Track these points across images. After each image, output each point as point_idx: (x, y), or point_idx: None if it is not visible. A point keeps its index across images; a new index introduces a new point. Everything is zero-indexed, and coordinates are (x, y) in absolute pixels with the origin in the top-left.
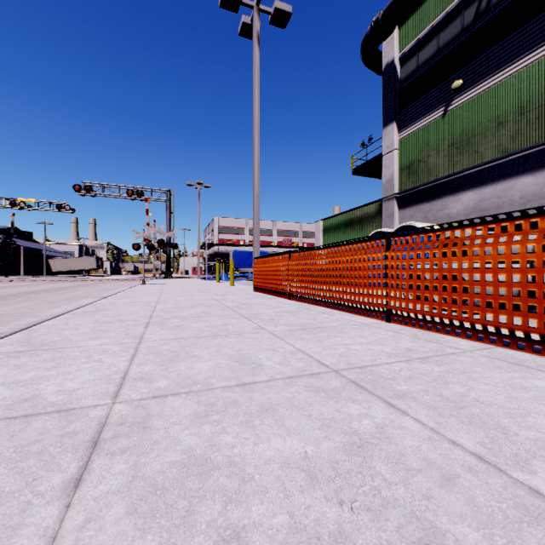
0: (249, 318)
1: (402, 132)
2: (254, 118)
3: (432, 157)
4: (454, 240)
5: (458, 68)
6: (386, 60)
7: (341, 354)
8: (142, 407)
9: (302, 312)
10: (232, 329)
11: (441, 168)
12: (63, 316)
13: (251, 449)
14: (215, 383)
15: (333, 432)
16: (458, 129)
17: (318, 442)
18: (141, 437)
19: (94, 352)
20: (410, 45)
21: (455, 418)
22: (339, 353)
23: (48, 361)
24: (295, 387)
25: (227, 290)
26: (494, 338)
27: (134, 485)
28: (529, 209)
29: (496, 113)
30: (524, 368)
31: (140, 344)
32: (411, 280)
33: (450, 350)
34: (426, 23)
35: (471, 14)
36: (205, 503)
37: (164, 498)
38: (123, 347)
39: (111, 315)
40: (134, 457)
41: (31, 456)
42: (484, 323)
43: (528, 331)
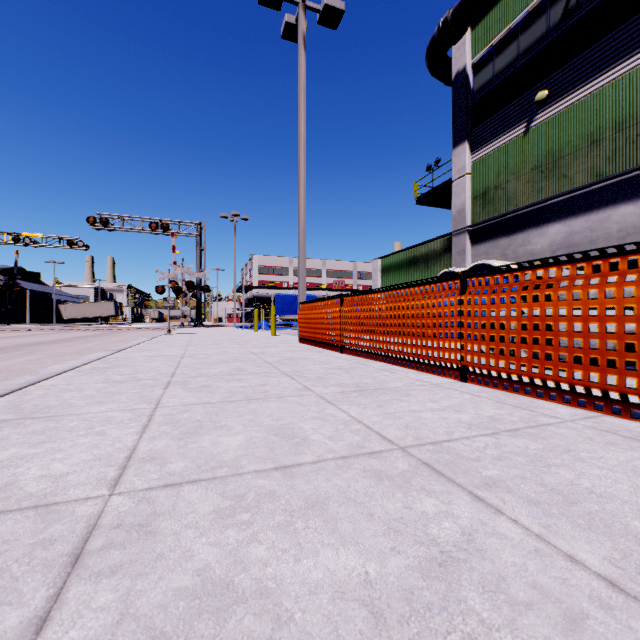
0: (292, 377)
1: (475, 153)
2: (299, 136)
3: (511, 183)
4: (548, 281)
5: (543, 76)
6: (456, 67)
7: (408, 425)
8: (148, 501)
9: (358, 369)
10: (272, 390)
11: (522, 195)
12: (66, 373)
13: (291, 568)
14: (246, 466)
15: (403, 540)
16: (543, 149)
17: (384, 557)
18: (141, 548)
19: (96, 422)
20: (486, 50)
21: (567, 519)
22: (405, 424)
23: (36, 434)
24: (350, 471)
25: (268, 342)
26: (598, 403)
27: (121, 630)
28: None
29: (588, 130)
30: None
31: (156, 411)
32: (493, 330)
33: (545, 419)
34: (504, 23)
35: (558, 12)
36: None
37: None
38: (133, 414)
39: (124, 372)
40: (128, 581)
41: None
42: (588, 384)
43: None
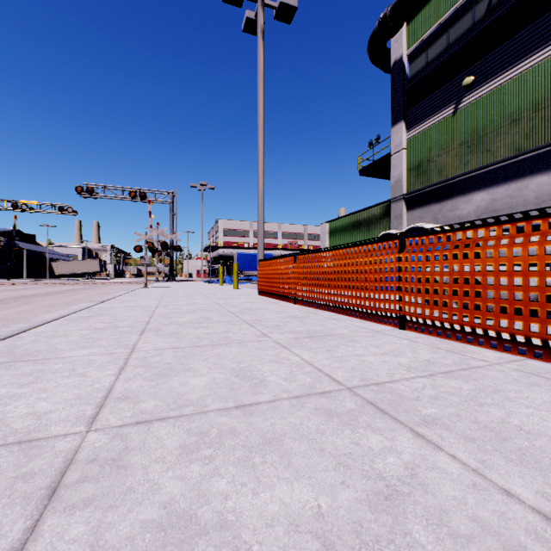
0: (252, 325)
1: (410, 131)
2: (258, 116)
3: (441, 157)
4: (477, 240)
5: (469, 64)
6: (394, 57)
7: (354, 367)
8: (121, 437)
9: (309, 318)
10: (234, 336)
11: (451, 167)
12: (55, 322)
13: (249, 501)
14: (210, 404)
15: (352, 474)
16: (469, 127)
17: (335, 490)
18: (113, 481)
19: (78, 365)
20: (419, 41)
21: (500, 455)
22: (351, 366)
23: (25, 375)
24: (303, 409)
25: (231, 294)
26: (521, 348)
27: None
28: None
29: (509, 110)
30: None
31: (132, 354)
32: (428, 284)
33: (475, 362)
34: (435, 18)
35: (482, 9)
36: None
37: None
38: (112, 357)
39: (106, 321)
40: (99, 514)
41: None
42: (513, 332)
43: None
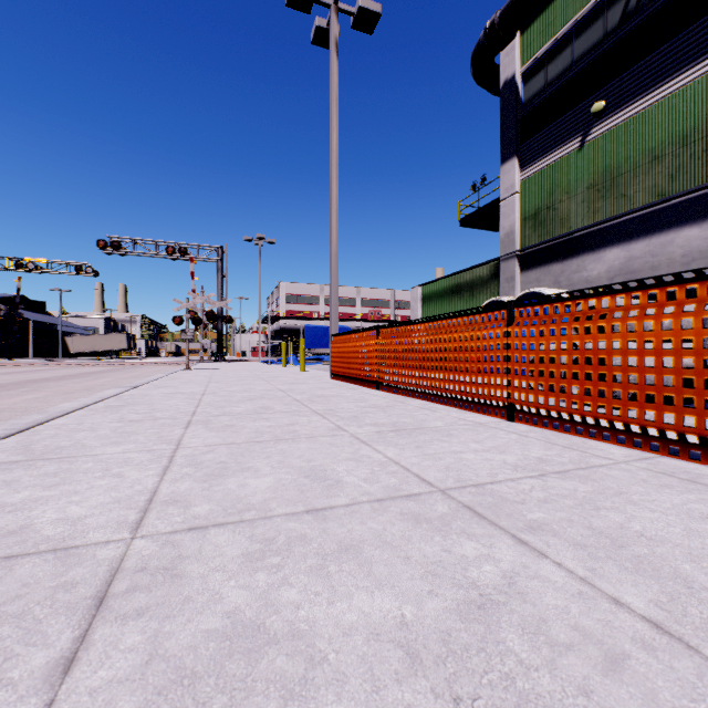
0: (324, 416)
1: (525, 170)
2: (331, 152)
3: (565, 203)
4: (601, 311)
5: (599, 86)
6: (504, 75)
7: (449, 466)
8: (172, 544)
9: (395, 408)
10: (302, 430)
11: (577, 217)
12: (77, 412)
13: (324, 610)
14: (275, 508)
15: (441, 583)
16: (599, 165)
17: (421, 599)
18: (168, 591)
19: (113, 463)
20: (536, 56)
21: (614, 562)
22: (446, 465)
23: (49, 476)
24: (386, 514)
25: (296, 378)
26: (655, 444)
27: (150, 670)
28: (706, 267)
29: (649, 145)
30: (702, 487)
31: (177, 451)
32: (542, 365)
33: (597, 460)
34: (557, 27)
35: (616, 15)
36: (254, 701)
37: (194, 692)
38: (153, 455)
39: (141, 411)
40: (155, 623)
41: (7, 621)
42: (644, 423)
43: (705, 435)
